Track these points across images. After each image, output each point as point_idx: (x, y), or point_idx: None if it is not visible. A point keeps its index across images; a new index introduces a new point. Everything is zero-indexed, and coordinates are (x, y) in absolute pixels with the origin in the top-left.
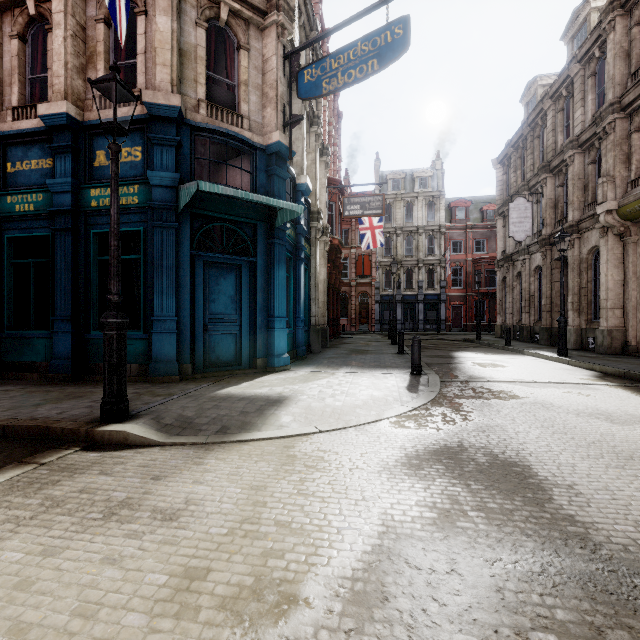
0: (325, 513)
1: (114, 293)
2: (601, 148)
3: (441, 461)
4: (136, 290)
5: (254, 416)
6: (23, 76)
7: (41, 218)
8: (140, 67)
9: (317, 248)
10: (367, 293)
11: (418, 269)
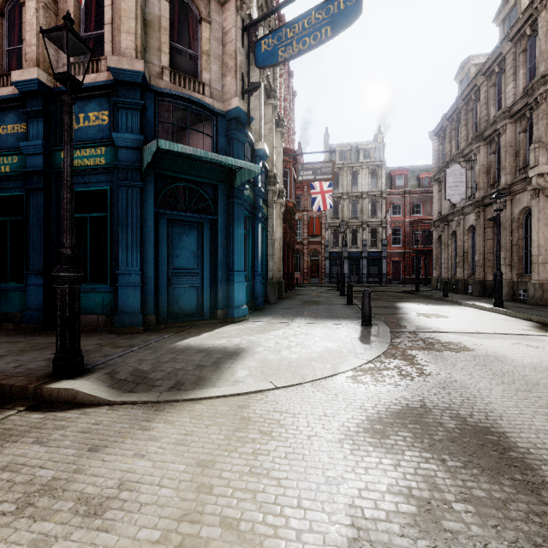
0: (281, 505)
1: (67, 246)
2: (533, 117)
3: (406, 426)
4: (104, 246)
5: (210, 370)
6: (1, 48)
7: (16, 179)
8: (107, 36)
9: (274, 209)
10: (317, 250)
11: (362, 229)
